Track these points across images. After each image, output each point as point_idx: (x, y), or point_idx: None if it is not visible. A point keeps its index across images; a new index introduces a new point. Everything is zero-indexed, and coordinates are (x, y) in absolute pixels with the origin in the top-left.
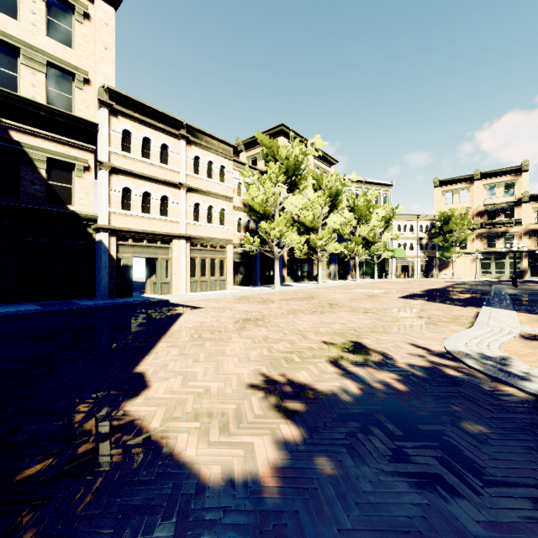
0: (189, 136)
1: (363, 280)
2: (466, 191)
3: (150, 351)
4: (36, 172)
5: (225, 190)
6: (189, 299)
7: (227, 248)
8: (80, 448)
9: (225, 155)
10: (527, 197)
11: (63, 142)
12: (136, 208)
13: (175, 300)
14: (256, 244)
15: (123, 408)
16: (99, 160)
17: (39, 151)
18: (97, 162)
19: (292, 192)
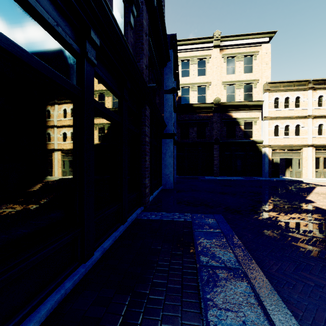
0: (314, 86)
1: None
2: None
3: (308, 196)
4: (240, 127)
5: None
6: (316, 181)
7: None
8: (303, 206)
9: None
10: None
11: (249, 113)
12: (281, 134)
13: (306, 181)
14: None
15: (309, 204)
16: (264, 116)
17: (241, 119)
18: (263, 117)
19: None
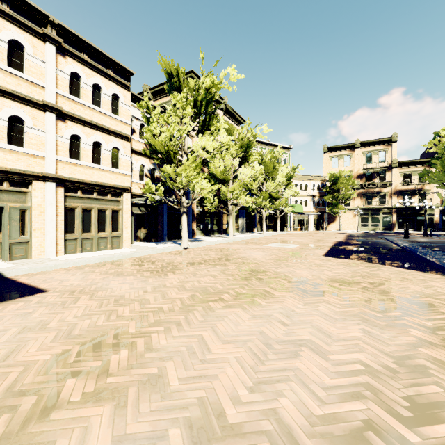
0: (60, 40)
1: (268, 233)
2: (349, 157)
3: None
4: None
5: (120, 125)
6: (46, 268)
7: (122, 197)
8: None
9: (119, 81)
10: (396, 163)
11: None
12: None
13: (16, 272)
14: (160, 193)
15: None
16: None
17: None
18: None
19: (203, 134)
